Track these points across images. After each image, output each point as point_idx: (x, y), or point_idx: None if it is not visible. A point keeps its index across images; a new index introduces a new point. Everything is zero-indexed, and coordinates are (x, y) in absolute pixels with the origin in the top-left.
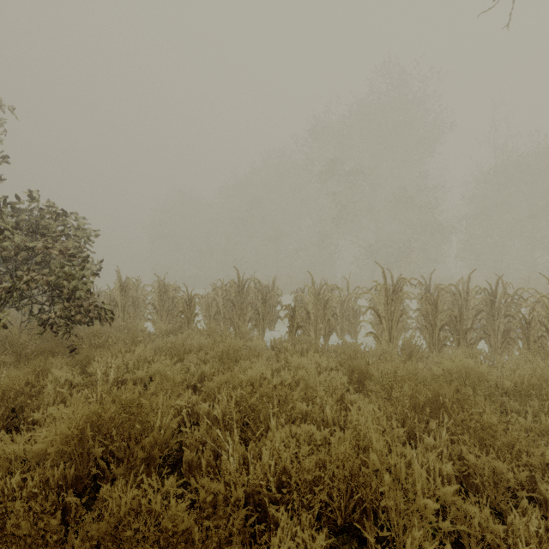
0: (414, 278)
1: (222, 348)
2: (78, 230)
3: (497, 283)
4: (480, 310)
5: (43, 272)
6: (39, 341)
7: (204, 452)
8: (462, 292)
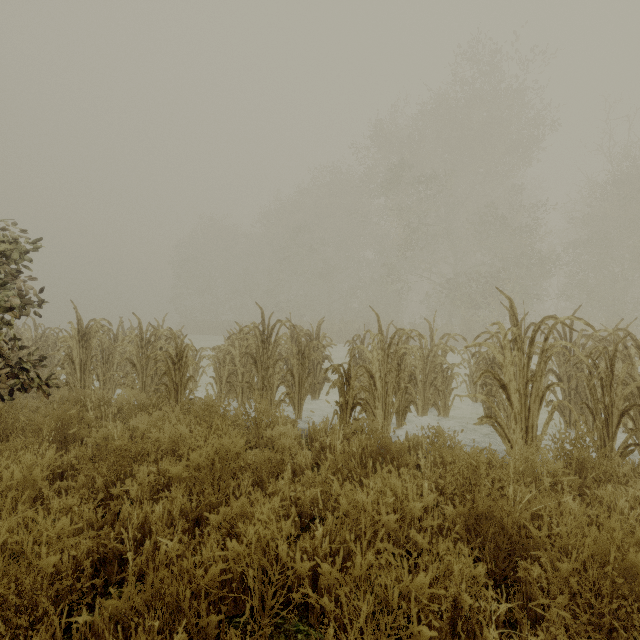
0: (575, 317)
1: (197, 461)
2: None
3: None
4: None
5: None
6: None
7: None
8: None
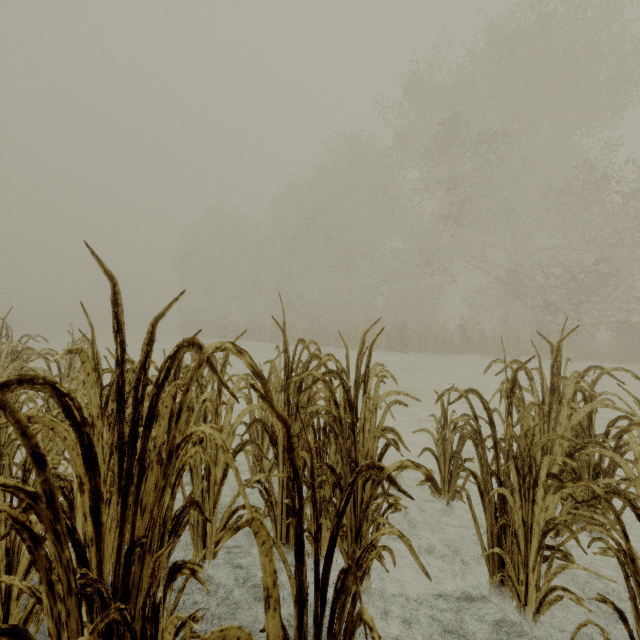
0: None
1: None
2: None
3: None
4: None
5: None
6: None
7: None
8: None
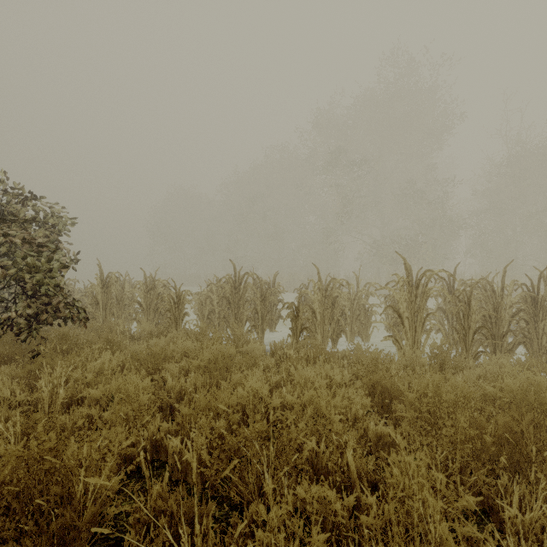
0: (444, 270)
1: (208, 356)
2: (50, 217)
3: (540, 277)
4: (519, 310)
5: (1, 263)
6: (0, 345)
7: (155, 539)
8: (497, 287)
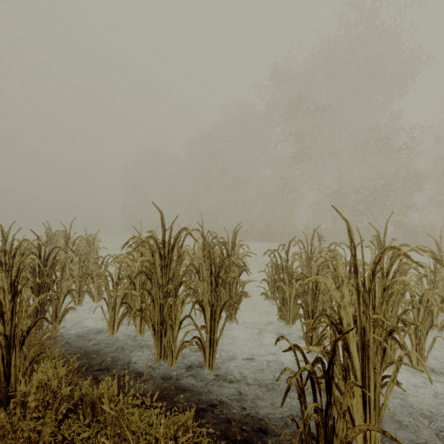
0: None
1: None
2: None
3: None
4: None
5: None
6: None
7: None
8: None
